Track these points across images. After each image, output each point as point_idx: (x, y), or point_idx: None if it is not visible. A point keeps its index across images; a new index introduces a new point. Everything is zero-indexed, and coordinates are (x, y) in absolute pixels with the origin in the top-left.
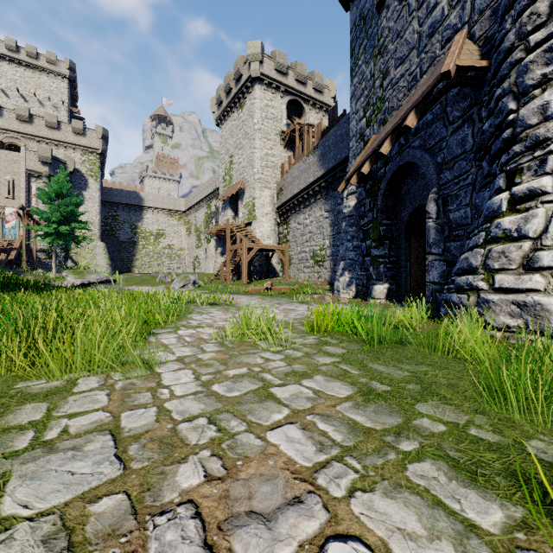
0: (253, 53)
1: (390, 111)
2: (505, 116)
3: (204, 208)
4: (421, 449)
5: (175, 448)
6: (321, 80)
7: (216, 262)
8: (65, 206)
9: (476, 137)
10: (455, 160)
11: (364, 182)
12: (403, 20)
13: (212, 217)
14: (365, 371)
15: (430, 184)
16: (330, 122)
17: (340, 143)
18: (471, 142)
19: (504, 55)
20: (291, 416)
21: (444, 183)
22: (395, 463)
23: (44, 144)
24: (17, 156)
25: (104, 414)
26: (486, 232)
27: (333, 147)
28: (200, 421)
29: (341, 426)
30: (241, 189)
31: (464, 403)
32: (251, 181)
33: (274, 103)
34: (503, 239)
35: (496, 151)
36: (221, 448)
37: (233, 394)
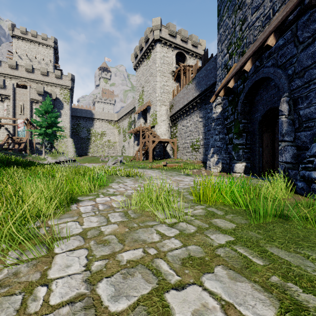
0: (155, 25)
1: (247, 45)
2: None
3: (127, 118)
4: None
5: None
6: (196, 40)
7: (134, 149)
8: (49, 118)
9: None
10: (305, 70)
11: (227, 96)
12: None
13: (132, 123)
14: (269, 261)
15: (282, 90)
16: (203, 62)
17: (210, 74)
18: None
19: None
20: None
21: (295, 88)
22: None
23: (40, 84)
24: (25, 91)
25: None
26: None
27: (204, 77)
28: None
29: None
30: (148, 106)
31: None
32: (154, 101)
33: (168, 54)
34: None
35: None
36: None
37: (119, 306)
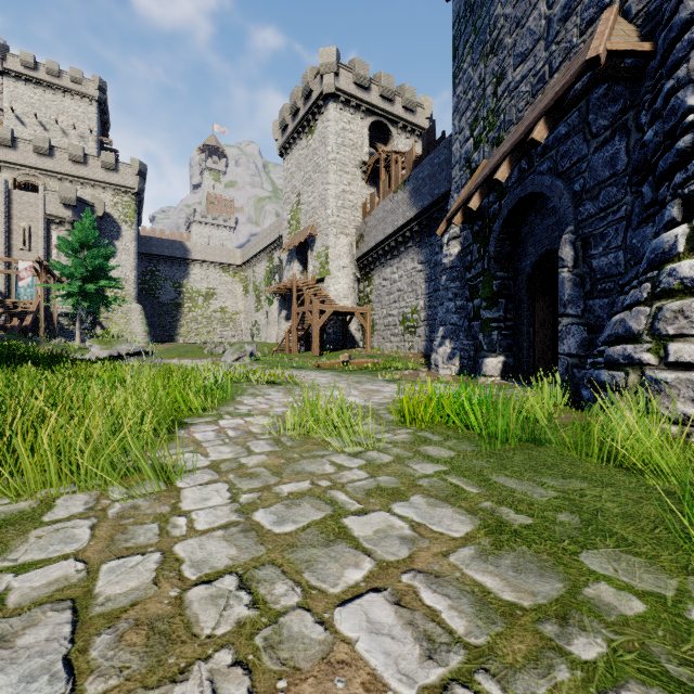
0: (326, 62)
1: (506, 126)
2: (680, 117)
3: (265, 261)
4: (613, 657)
5: (173, 643)
6: (413, 96)
7: (280, 328)
8: (91, 258)
9: (632, 153)
10: (601, 186)
11: (471, 223)
12: (524, 3)
13: (275, 272)
14: (487, 489)
15: (564, 221)
16: (425, 147)
17: (439, 174)
18: (624, 159)
19: (678, 31)
20: (376, 576)
21: (584, 219)
22: (572, 693)
23: (67, 183)
24: (34, 198)
25: (74, 565)
26: (652, 282)
27: (428, 179)
28: (225, 582)
29: (462, 598)
30: (311, 236)
31: (660, 553)
32: (324, 225)
33: (353, 126)
34: (680, 292)
35: (666, 169)
36: (253, 645)
37: (285, 528)
